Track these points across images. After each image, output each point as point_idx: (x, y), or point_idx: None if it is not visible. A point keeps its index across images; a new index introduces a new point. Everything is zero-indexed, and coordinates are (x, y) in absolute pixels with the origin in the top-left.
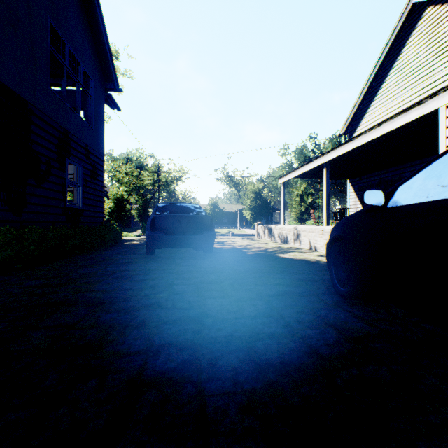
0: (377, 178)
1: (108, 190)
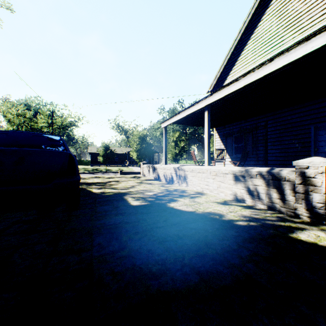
0: (238, 126)
1: None
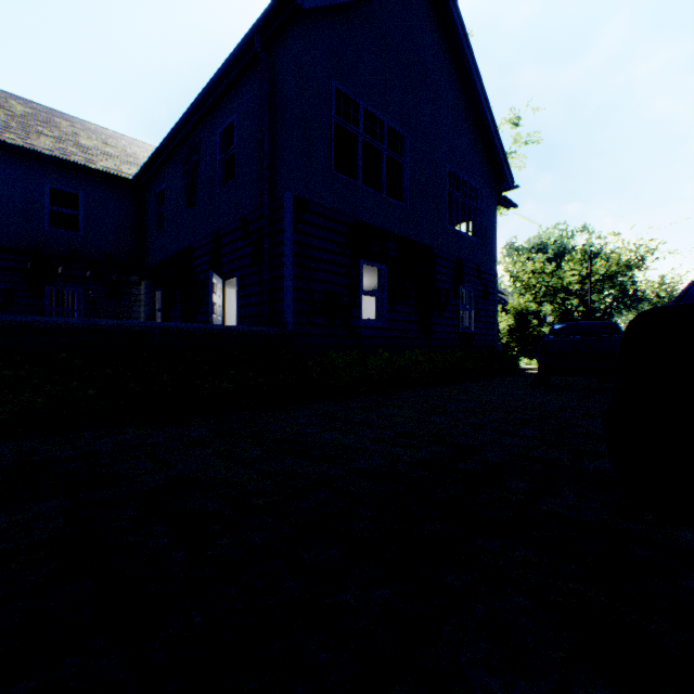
0: None
1: (508, 299)
